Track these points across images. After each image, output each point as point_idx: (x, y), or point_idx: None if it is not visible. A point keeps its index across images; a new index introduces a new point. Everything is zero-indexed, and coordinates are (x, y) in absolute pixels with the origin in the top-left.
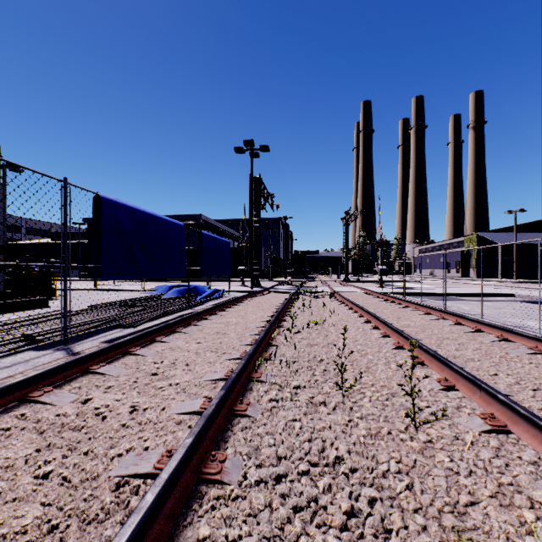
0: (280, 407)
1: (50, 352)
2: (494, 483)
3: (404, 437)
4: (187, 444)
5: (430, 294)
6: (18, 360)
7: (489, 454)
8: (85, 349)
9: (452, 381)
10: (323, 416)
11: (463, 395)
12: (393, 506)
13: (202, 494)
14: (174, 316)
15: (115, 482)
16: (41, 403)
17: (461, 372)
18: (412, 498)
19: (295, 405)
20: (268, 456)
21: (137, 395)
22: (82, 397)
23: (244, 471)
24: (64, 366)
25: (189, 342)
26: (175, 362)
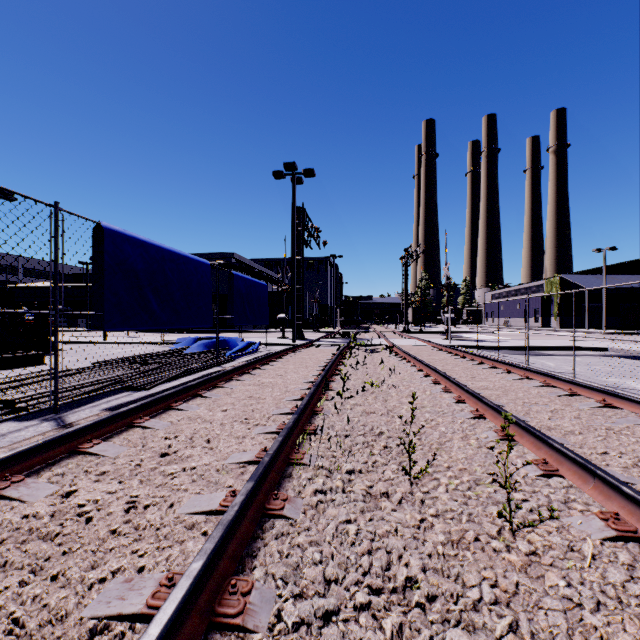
0: (329, 503)
1: (35, 423)
2: (636, 624)
3: (498, 546)
4: (194, 571)
5: (507, 347)
6: None
7: (620, 575)
8: (81, 419)
9: (553, 464)
10: (387, 514)
11: (569, 482)
12: None
13: None
14: (197, 375)
15: (88, 628)
16: (6, 498)
17: (566, 452)
18: None
19: (348, 498)
20: (313, 580)
21: (138, 485)
22: (63, 489)
23: (277, 607)
24: (44, 445)
25: (213, 410)
26: (193, 438)
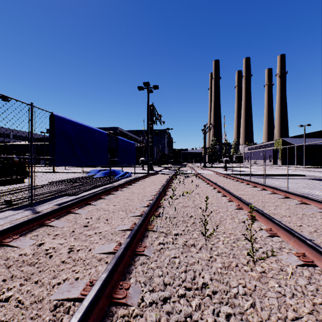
0: (166, 248)
1: (21, 211)
2: (310, 303)
3: (246, 269)
4: (103, 278)
5: (255, 174)
6: (1, 216)
7: (304, 281)
8: (44, 209)
9: (275, 230)
10: (194, 254)
11: (282, 239)
12: (242, 319)
13: (113, 313)
14: (100, 188)
15: (53, 304)
16: (11, 246)
17: (281, 225)
18: (255, 313)
19: (175, 247)
20: (158, 283)
21: (74, 240)
22: (38, 242)
23: (141, 295)
24: (27, 221)
25: (109, 205)
26: (99, 218)
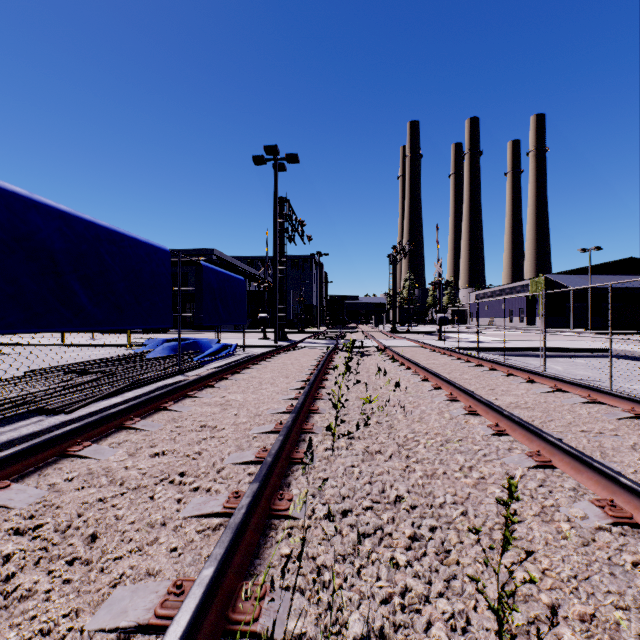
0: None
1: None
2: None
3: None
4: None
5: (506, 349)
6: None
7: None
8: None
9: None
10: None
11: None
12: None
13: None
14: (149, 388)
15: None
16: None
17: None
18: None
19: None
20: None
21: None
22: None
23: None
24: None
25: (135, 456)
26: (64, 532)
